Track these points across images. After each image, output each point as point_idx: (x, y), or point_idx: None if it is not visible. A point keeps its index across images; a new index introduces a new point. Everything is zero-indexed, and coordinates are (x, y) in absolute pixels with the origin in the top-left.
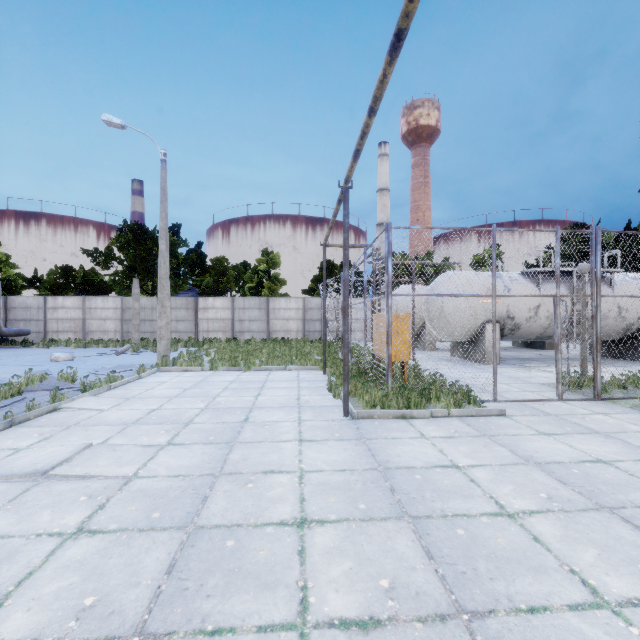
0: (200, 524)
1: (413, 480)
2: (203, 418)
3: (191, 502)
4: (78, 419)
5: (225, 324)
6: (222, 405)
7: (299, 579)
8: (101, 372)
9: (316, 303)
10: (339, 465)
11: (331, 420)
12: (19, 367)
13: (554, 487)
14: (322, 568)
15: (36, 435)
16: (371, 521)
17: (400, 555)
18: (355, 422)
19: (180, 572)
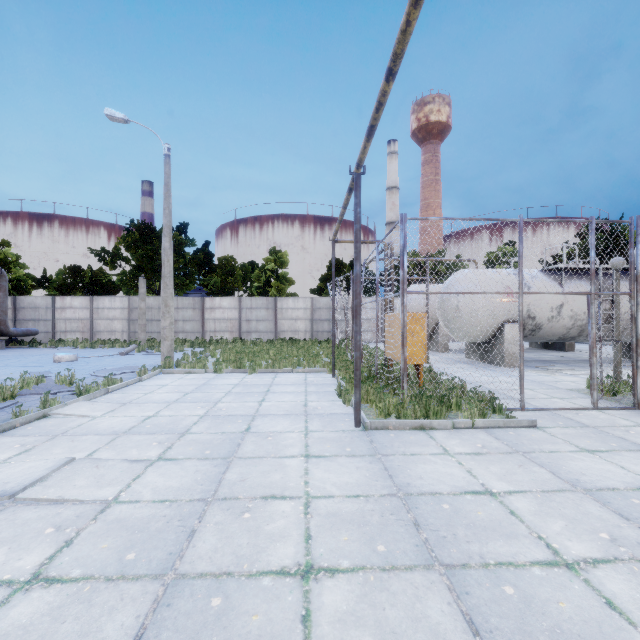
0: (182, 571)
1: (440, 511)
2: (201, 427)
3: (175, 538)
4: (67, 427)
5: (232, 324)
6: (223, 412)
7: None
8: (102, 374)
9: (324, 303)
10: (351, 489)
11: (341, 431)
12: (21, 368)
13: (615, 524)
14: None
15: (17, 446)
16: (393, 571)
17: (434, 627)
18: (368, 434)
19: None
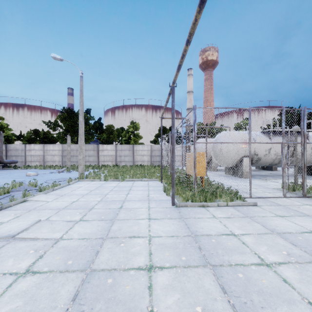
0: (93, 268)
1: (211, 242)
2: (99, 206)
3: (89, 254)
4: (35, 206)
5: (112, 158)
6: (109, 199)
7: (148, 305)
8: (50, 181)
9: (157, 147)
10: (170, 233)
11: (165, 207)
12: (10, 179)
13: (290, 247)
14: (162, 298)
15: (13, 215)
16: (189, 268)
17: (207, 290)
18: (178, 209)
19: (80, 299)
